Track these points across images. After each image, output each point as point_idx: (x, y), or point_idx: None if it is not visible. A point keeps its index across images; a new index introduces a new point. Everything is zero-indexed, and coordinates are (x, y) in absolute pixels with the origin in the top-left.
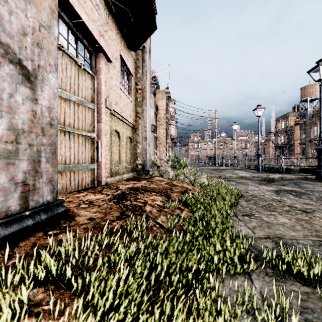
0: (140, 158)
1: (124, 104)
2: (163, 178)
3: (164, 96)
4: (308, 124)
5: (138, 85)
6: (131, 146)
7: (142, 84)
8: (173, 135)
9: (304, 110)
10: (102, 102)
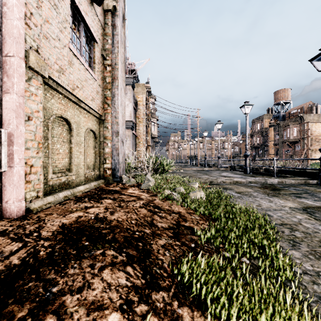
0: (109, 160)
1: (78, 78)
2: (140, 192)
3: (144, 90)
4: (281, 125)
5: (106, 59)
6: (95, 143)
7: (112, 59)
8: (154, 134)
9: (277, 113)
10: (17, 54)
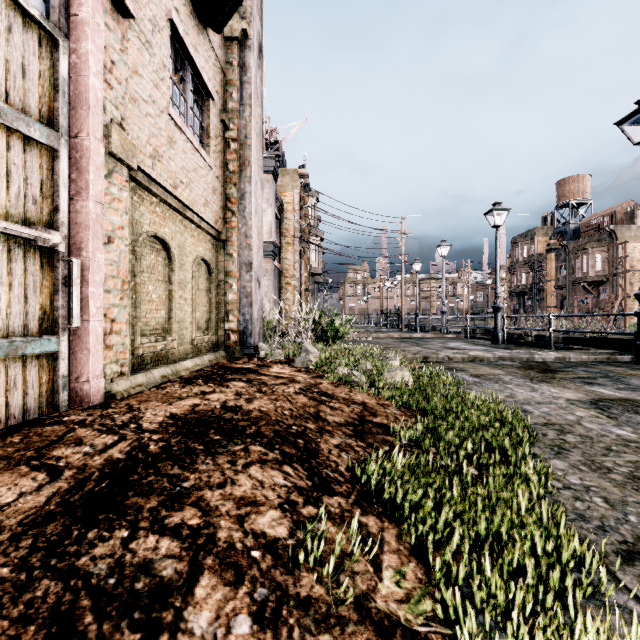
0: (235, 315)
1: (183, 167)
2: (293, 371)
3: (296, 182)
4: (571, 249)
5: (229, 129)
6: (209, 283)
7: (239, 129)
8: (315, 267)
9: (563, 225)
10: (93, 134)
